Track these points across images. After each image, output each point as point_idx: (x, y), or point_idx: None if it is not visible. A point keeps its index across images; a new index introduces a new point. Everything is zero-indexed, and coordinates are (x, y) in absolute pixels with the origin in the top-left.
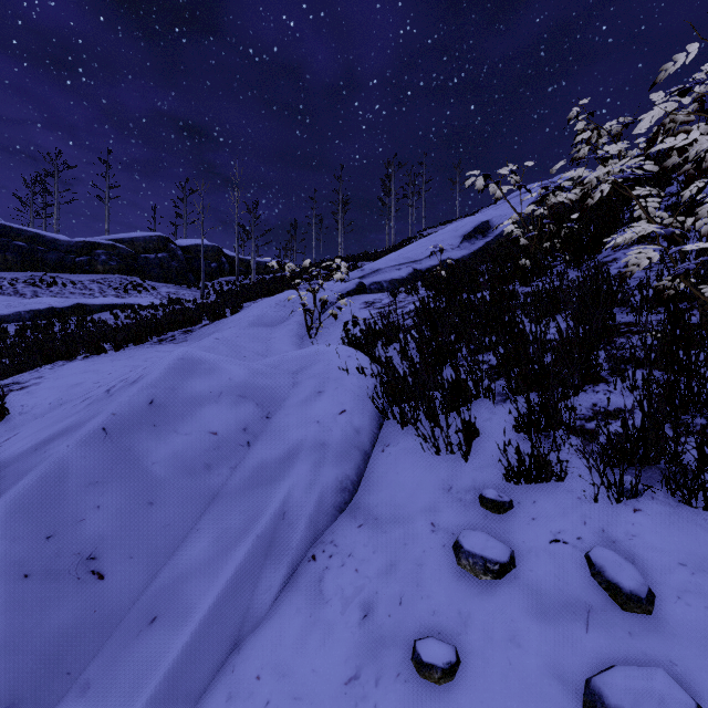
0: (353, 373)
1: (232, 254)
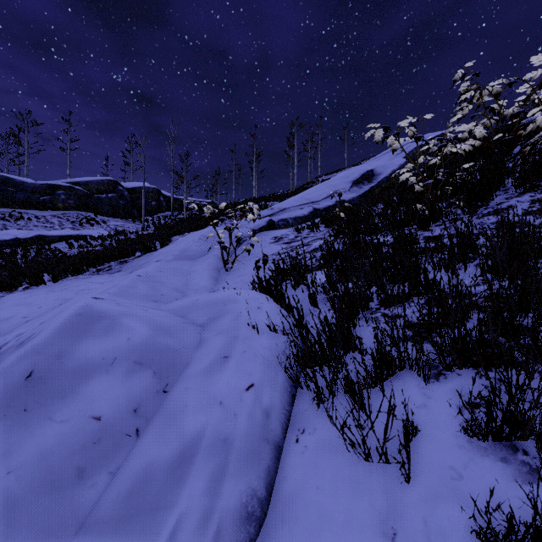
0: (262, 330)
1: (169, 195)
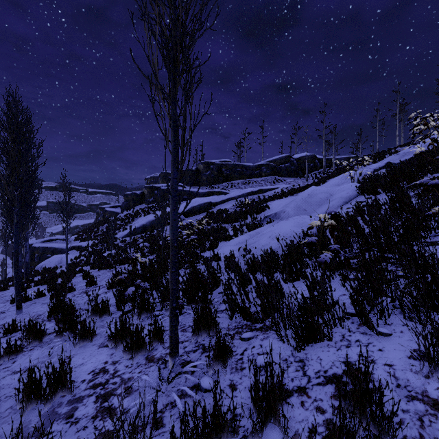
0: (353, 187)
1: (321, 157)
